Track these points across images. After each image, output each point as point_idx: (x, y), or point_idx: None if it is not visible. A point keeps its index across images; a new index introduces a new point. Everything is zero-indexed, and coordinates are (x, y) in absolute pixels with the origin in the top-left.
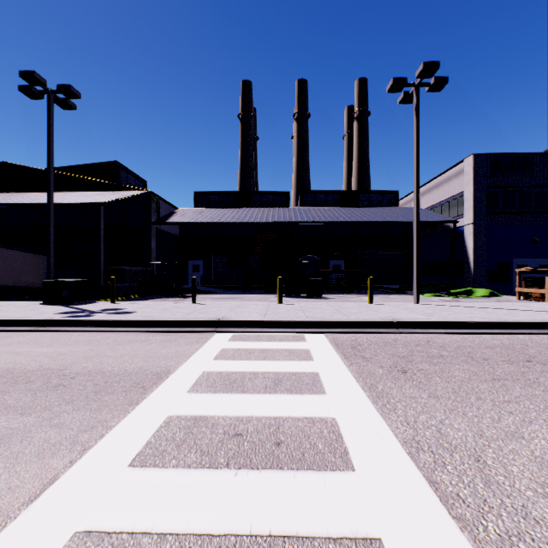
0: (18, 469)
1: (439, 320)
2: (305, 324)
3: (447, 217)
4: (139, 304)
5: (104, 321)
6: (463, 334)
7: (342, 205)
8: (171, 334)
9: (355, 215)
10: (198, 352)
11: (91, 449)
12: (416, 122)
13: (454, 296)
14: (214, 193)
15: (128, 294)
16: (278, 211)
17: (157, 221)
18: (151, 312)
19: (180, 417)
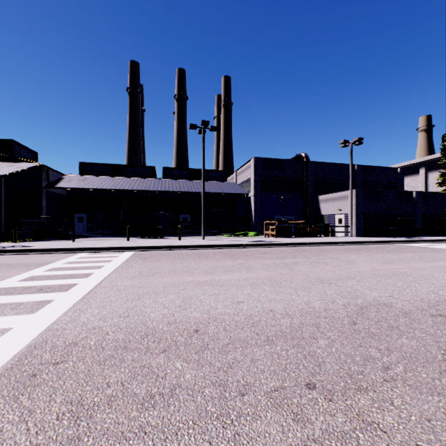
0: (11, 273)
1: (190, 245)
2: (128, 248)
3: (245, 191)
4: (36, 243)
5: (16, 250)
6: (196, 250)
7: (191, 178)
8: (57, 254)
9: (193, 187)
10: (69, 258)
11: (30, 271)
12: (203, 147)
13: (237, 236)
14: (96, 164)
15: (24, 238)
16: (143, 182)
17: (48, 186)
18: (44, 246)
19: (57, 267)
